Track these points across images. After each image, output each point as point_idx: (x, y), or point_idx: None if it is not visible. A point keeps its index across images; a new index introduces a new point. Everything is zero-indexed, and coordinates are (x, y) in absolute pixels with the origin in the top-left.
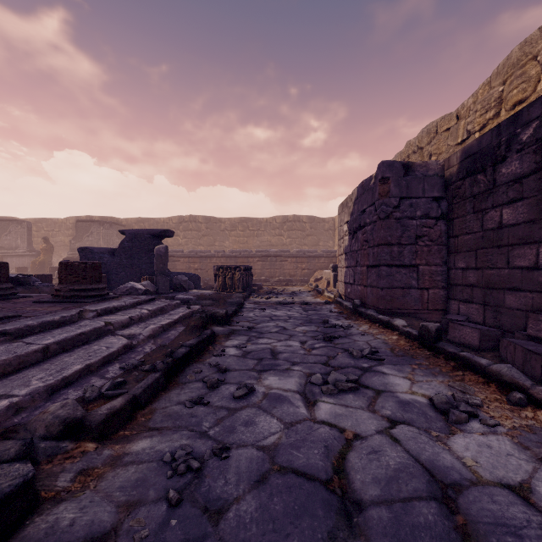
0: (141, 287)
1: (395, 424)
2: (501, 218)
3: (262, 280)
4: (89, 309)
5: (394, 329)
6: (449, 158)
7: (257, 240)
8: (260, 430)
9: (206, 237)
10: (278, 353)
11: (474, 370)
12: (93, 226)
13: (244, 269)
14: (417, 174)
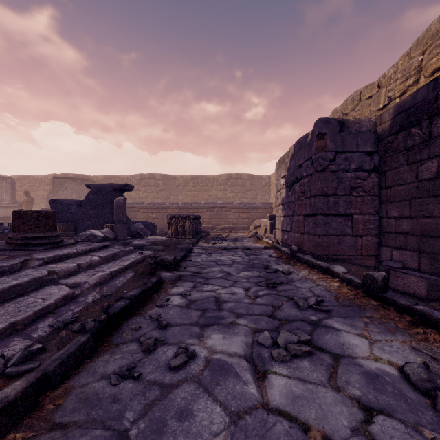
0: (100, 234)
1: (371, 414)
2: (439, 168)
3: (210, 228)
4: (35, 257)
5: (334, 275)
6: (381, 115)
7: (205, 194)
8: (198, 428)
9: (163, 192)
10: (222, 302)
11: (436, 328)
12: (67, 182)
13: (193, 218)
14: (351, 130)
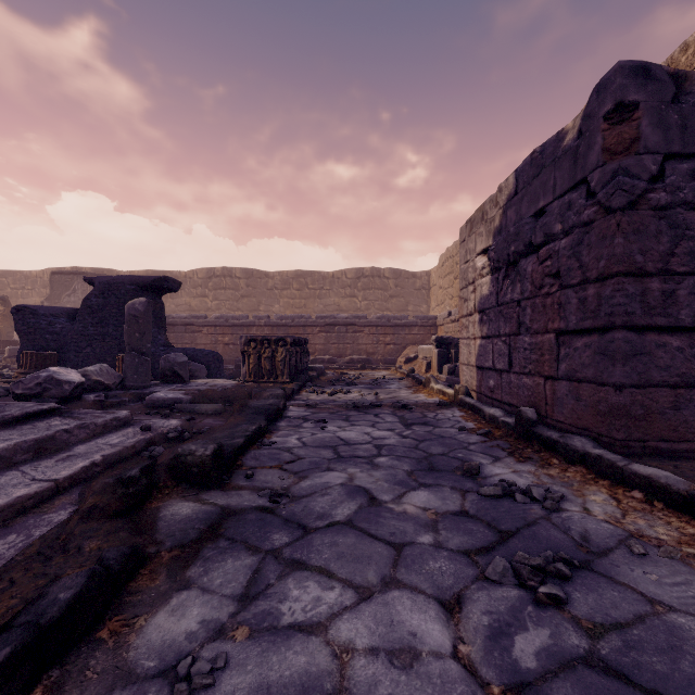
0: (73, 377)
1: None
2: None
3: (326, 361)
4: None
5: None
6: None
7: (319, 304)
8: None
9: (246, 298)
10: None
11: None
12: (77, 281)
13: (292, 343)
14: None
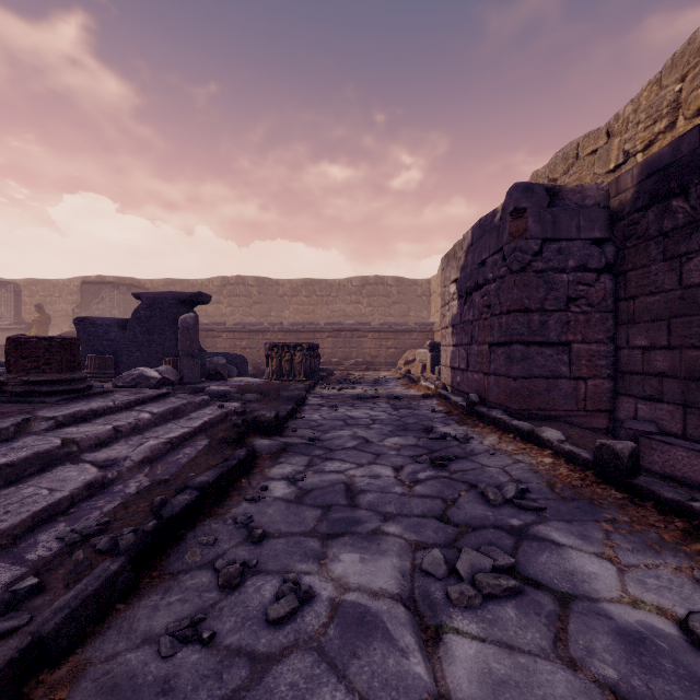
0: (155, 375)
1: None
2: None
3: (334, 363)
4: (42, 416)
5: (542, 444)
6: (618, 179)
7: (326, 310)
8: None
9: (258, 305)
10: (357, 493)
11: None
12: (105, 290)
13: (307, 348)
14: (567, 203)
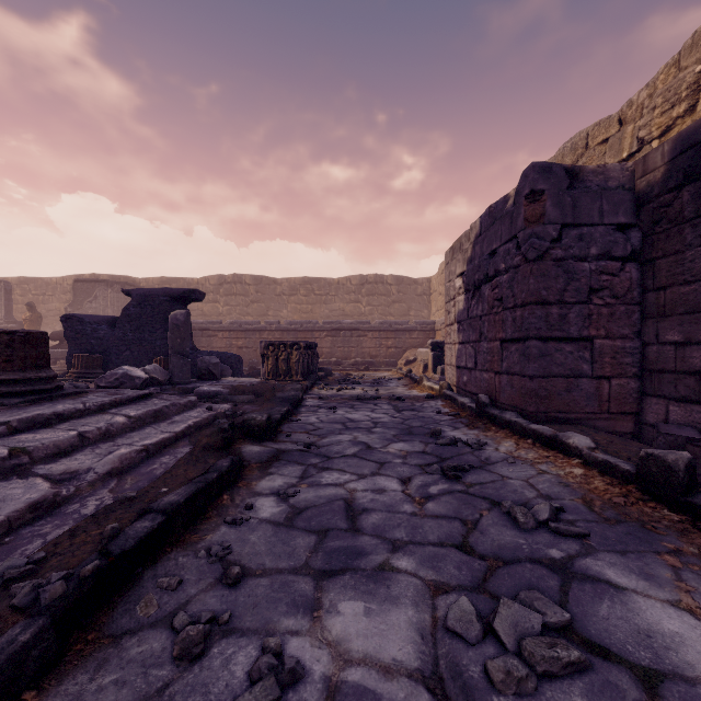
0: (141, 374)
1: None
2: None
3: (333, 363)
4: None
5: (568, 452)
6: (645, 158)
7: (325, 309)
8: None
9: (255, 304)
10: (359, 512)
11: None
12: (98, 288)
13: (305, 347)
14: (588, 185)
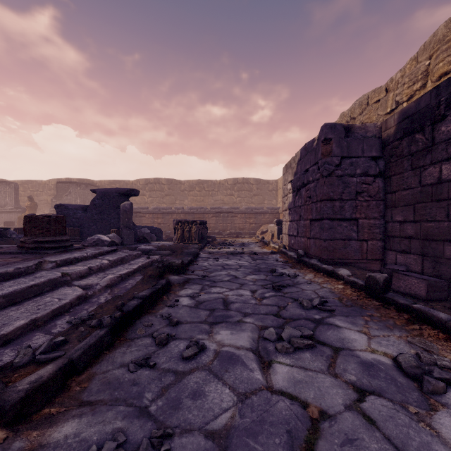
0: (107, 239)
1: (364, 395)
2: (441, 173)
3: (216, 233)
4: (48, 260)
5: (338, 278)
6: (386, 121)
7: (211, 199)
8: (209, 405)
9: (168, 196)
10: (230, 303)
11: (432, 324)
12: (71, 187)
13: (200, 223)
14: (356, 135)
